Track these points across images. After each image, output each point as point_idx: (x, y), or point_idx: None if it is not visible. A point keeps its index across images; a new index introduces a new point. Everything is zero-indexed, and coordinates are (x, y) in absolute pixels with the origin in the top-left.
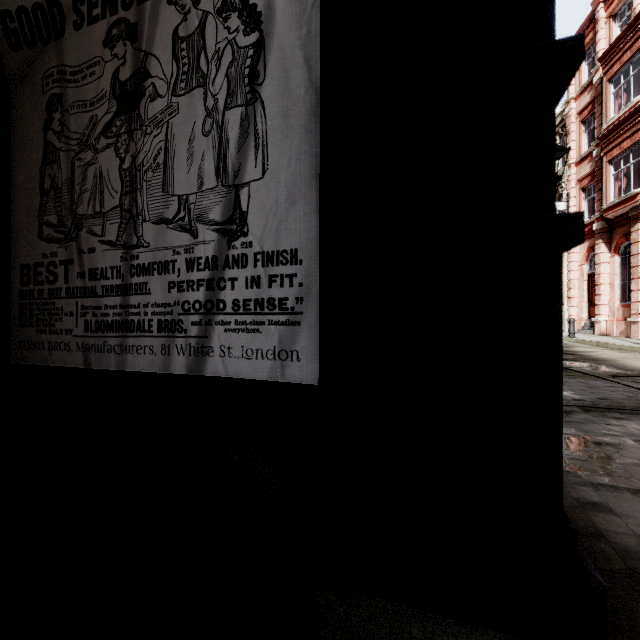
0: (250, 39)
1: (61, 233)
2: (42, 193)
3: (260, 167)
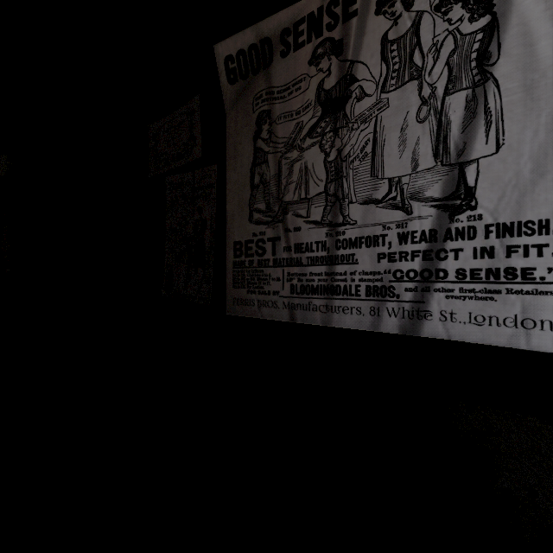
0: (478, 24)
1: (269, 217)
2: (252, 187)
3: (492, 143)
